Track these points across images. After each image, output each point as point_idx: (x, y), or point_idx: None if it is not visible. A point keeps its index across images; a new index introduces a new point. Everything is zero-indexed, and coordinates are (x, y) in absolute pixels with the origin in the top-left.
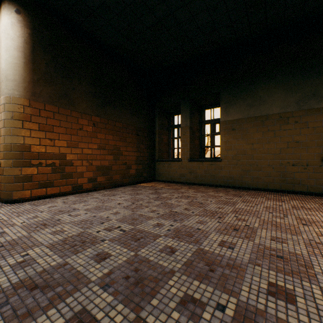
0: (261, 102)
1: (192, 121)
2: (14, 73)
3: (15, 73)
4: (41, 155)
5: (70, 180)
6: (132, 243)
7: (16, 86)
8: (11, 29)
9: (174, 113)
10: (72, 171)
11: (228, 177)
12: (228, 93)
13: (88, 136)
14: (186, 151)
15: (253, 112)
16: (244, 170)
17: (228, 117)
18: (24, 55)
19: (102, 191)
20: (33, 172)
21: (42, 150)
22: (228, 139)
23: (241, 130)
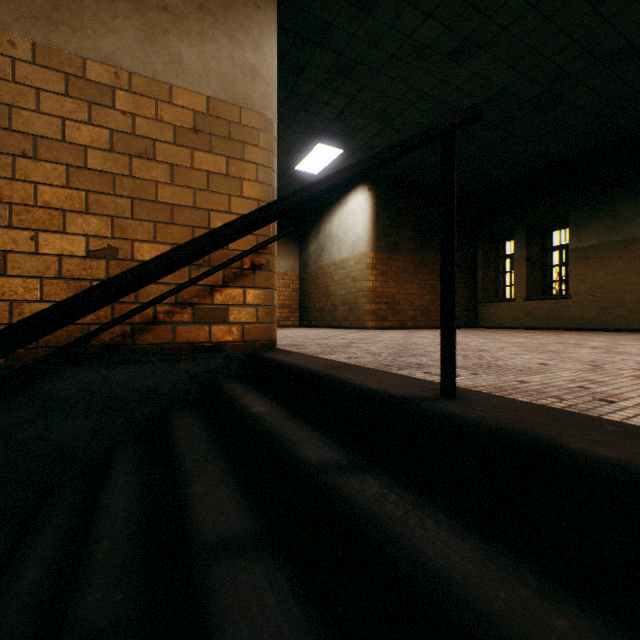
0: (625, 223)
1: (529, 250)
2: (367, 235)
3: (368, 235)
4: (381, 295)
5: (398, 317)
6: (472, 334)
7: (368, 244)
8: (365, 204)
9: (505, 240)
10: (399, 309)
11: (580, 317)
12: (580, 214)
13: (410, 277)
14: (521, 288)
15: (613, 236)
16: (601, 308)
17: (579, 243)
18: (372, 220)
19: (422, 329)
20: (376, 308)
21: (381, 291)
22: (580, 271)
23: (598, 259)
